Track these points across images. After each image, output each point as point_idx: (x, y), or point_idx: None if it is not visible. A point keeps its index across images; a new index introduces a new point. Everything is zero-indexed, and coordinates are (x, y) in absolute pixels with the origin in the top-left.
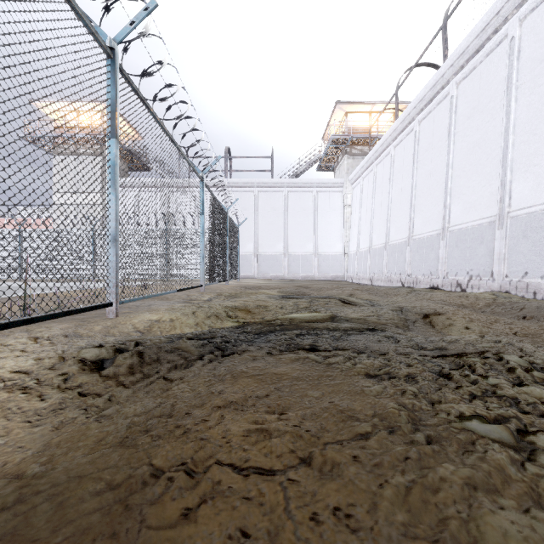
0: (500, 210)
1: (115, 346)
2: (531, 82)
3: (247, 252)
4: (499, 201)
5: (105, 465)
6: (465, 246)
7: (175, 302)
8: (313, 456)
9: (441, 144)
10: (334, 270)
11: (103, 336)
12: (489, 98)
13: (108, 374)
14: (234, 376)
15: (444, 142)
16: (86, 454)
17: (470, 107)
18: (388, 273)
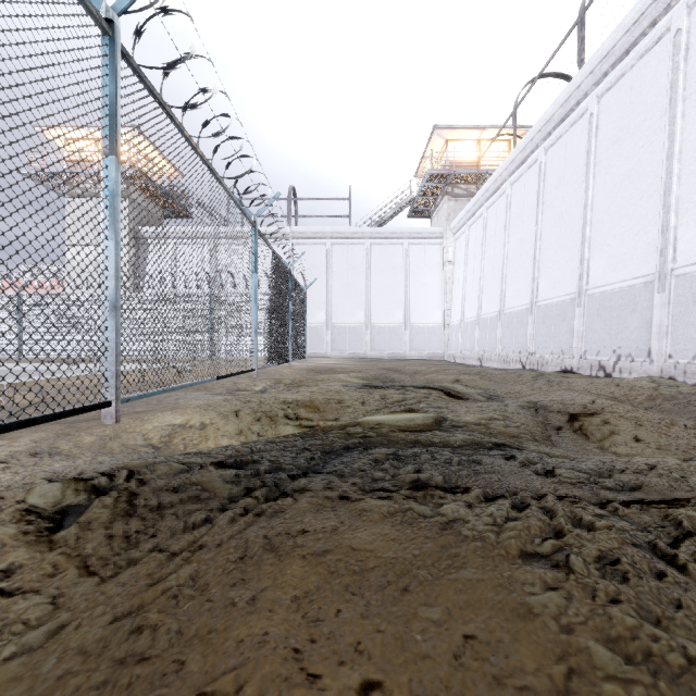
0: (660, 266)
1: (93, 480)
2: None
3: (318, 323)
4: (659, 254)
5: None
6: (610, 316)
7: (214, 393)
8: None
9: (576, 178)
10: (431, 347)
11: (94, 452)
12: (643, 114)
13: (66, 539)
14: (279, 554)
15: (581, 176)
16: None
17: (617, 128)
18: (502, 350)
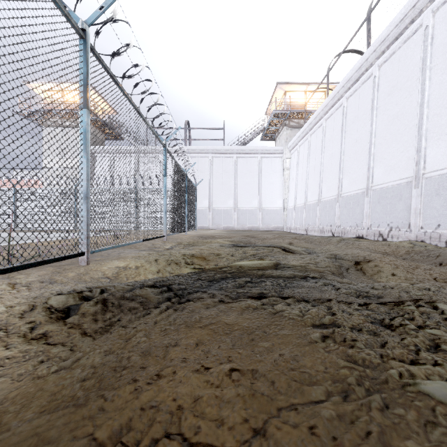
0: (416, 172)
1: (82, 293)
2: (443, 63)
3: (203, 207)
4: (415, 165)
5: (47, 437)
6: (386, 203)
7: (141, 250)
8: (267, 429)
9: (365, 116)
10: (275, 222)
11: (75, 282)
12: (406, 77)
13: (72, 321)
14: (188, 326)
15: (368, 115)
16: (36, 414)
17: (390, 86)
18: (320, 224)
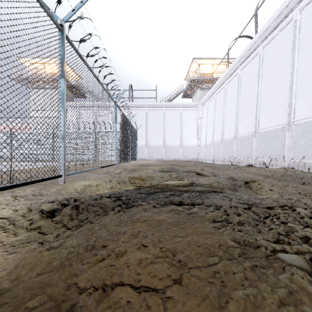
0: (288, 120)
1: (62, 202)
2: (307, 46)
3: (142, 145)
4: (288, 115)
5: (49, 283)
6: (268, 141)
7: (99, 174)
8: (182, 278)
9: (254, 82)
10: (192, 155)
11: (56, 195)
12: (282, 55)
13: (57, 219)
14: (133, 222)
15: (256, 81)
16: (39, 273)
17: (271, 61)
18: (223, 156)
